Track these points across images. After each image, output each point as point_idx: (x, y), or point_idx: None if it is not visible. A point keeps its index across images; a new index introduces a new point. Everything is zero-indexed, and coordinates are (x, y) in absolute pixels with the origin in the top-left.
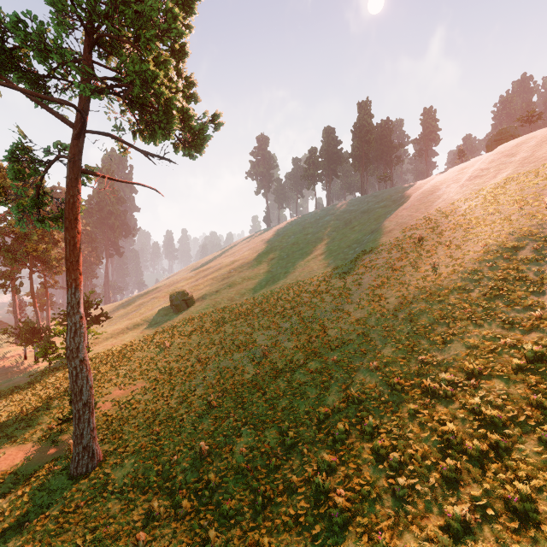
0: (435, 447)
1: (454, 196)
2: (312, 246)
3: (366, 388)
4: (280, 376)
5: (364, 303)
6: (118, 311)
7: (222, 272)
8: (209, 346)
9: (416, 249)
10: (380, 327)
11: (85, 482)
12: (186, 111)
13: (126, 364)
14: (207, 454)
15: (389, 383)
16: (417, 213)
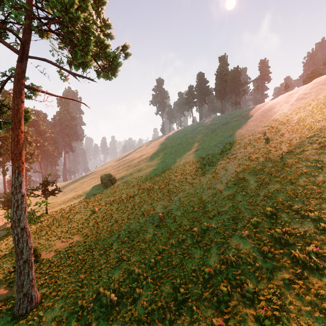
0: (320, 324)
1: (287, 111)
2: (191, 145)
3: (241, 253)
4: (172, 237)
5: (231, 184)
6: (69, 186)
7: (134, 162)
8: (124, 211)
9: (265, 146)
10: (246, 202)
11: (23, 323)
12: (103, 42)
13: (68, 223)
14: (116, 303)
15: (261, 250)
16: (261, 123)
